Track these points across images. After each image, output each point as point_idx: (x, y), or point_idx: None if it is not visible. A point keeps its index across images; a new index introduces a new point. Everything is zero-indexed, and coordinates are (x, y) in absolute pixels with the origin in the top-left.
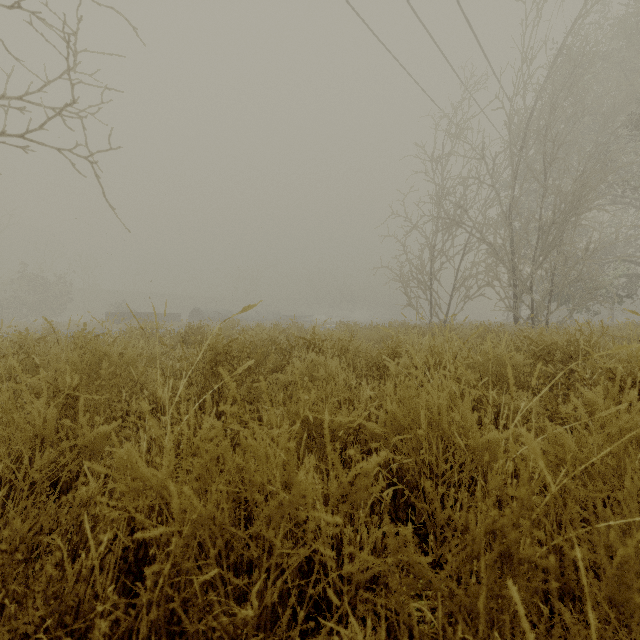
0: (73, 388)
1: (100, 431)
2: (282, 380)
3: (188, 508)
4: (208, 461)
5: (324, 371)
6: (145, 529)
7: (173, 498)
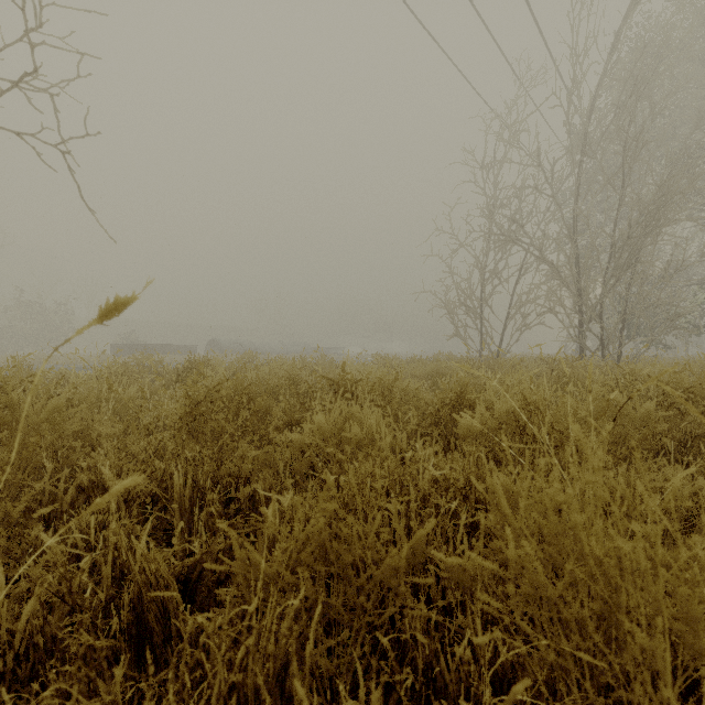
0: None
1: None
2: (296, 442)
3: None
4: None
5: (359, 430)
6: None
7: None
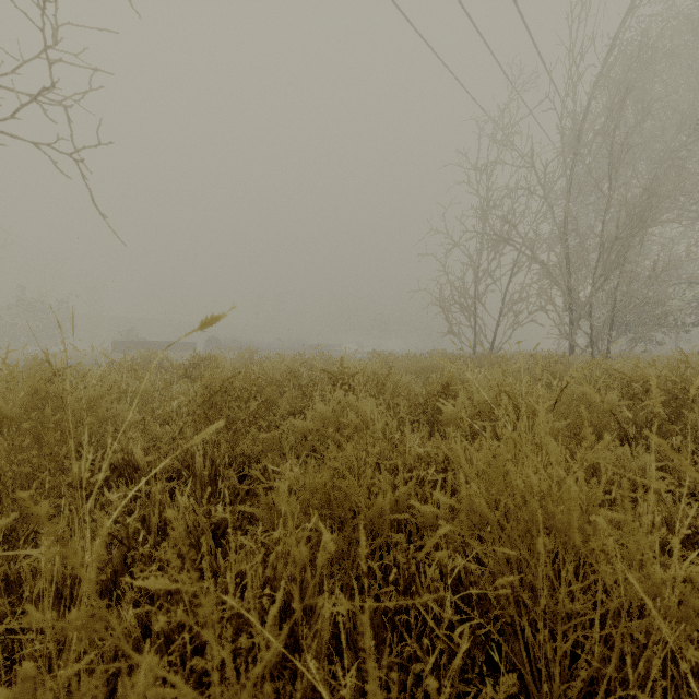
0: None
1: None
2: (299, 428)
3: None
4: None
5: (355, 416)
6: None
7: None
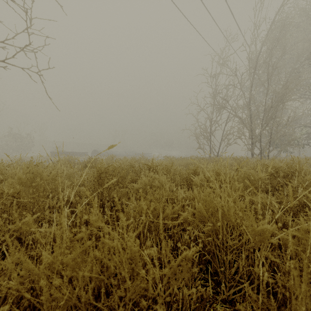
0: (17, 193)
1: (26, 220)
2: (135, 187)
3: (57, 296)
4: (76, 256)
5: (158, 182)
6: (39, 295)
7: (44, 291)
